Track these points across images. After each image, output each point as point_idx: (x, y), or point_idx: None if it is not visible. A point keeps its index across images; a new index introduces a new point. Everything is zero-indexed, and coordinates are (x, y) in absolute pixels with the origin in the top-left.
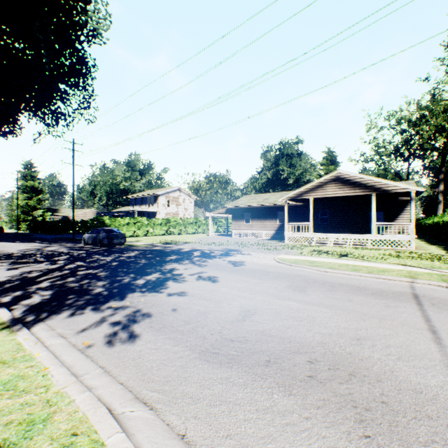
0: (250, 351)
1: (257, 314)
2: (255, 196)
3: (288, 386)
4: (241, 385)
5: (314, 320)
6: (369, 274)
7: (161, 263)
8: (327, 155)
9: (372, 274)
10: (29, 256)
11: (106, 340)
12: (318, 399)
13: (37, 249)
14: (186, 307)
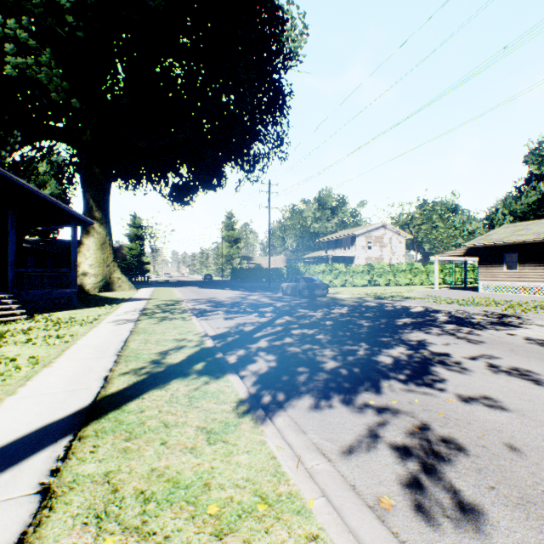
0: None
1: None
2: (525, 224)
3: None
4: None
5: None
6: None
7: (393, 329)
8: None
9: None
10: (237, 305)
11: (408, 496)
12: None
13: (241, 297)
14: (535, 446)
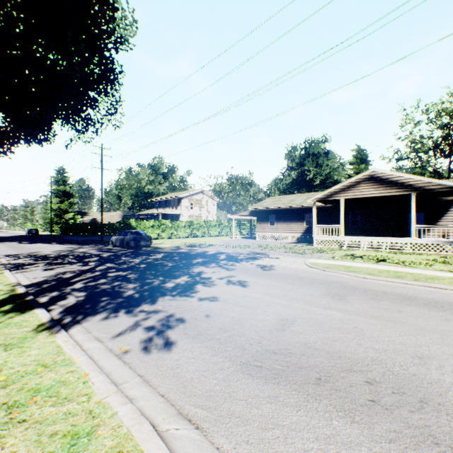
0: (296, 365)
1: (296, 324)
2: (280, 197)
3: (347, 410)
4: (293, 406)
5: (363, 332)
6: (416, 281)
7: (188, 266)
8: (357, 153)
9: (420, 282)
10: (62, 257)
11: (141, 346)
12: (387, 430)
13: (69, 250)
14: (219, 313)
